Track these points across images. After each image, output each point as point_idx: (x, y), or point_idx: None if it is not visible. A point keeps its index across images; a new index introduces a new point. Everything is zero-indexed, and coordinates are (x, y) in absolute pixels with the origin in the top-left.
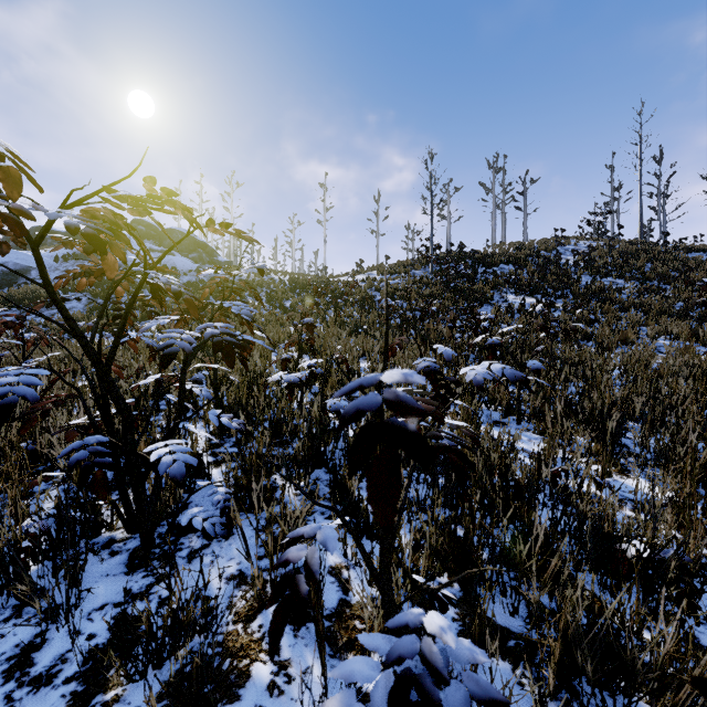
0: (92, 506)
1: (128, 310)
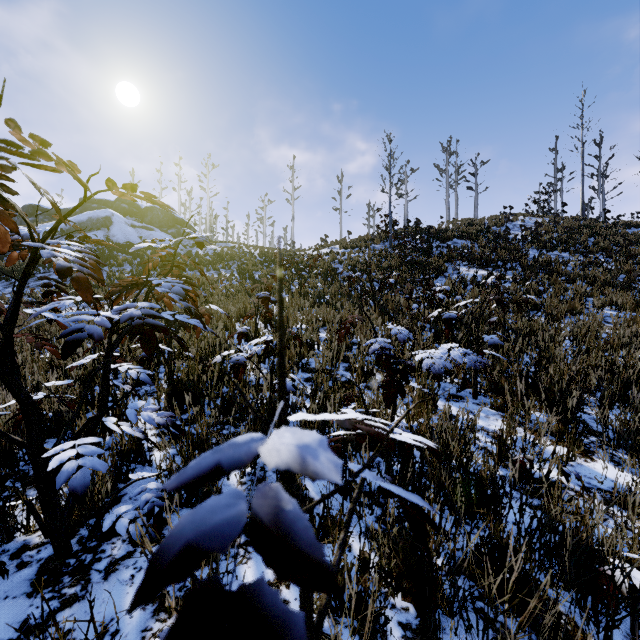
0: (1, 509)
1: (20, 290)
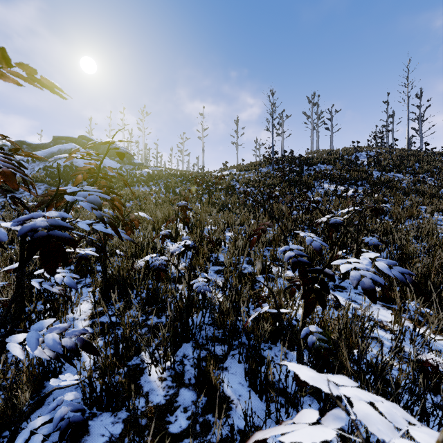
0: None
1: None
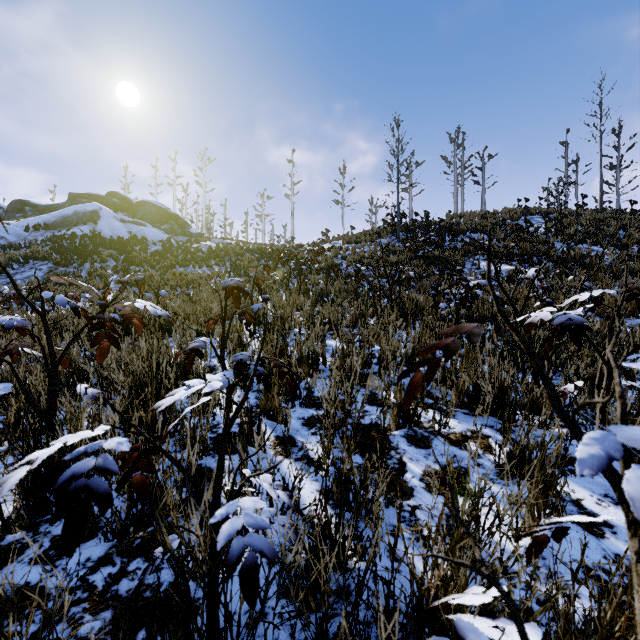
0: None
1: None
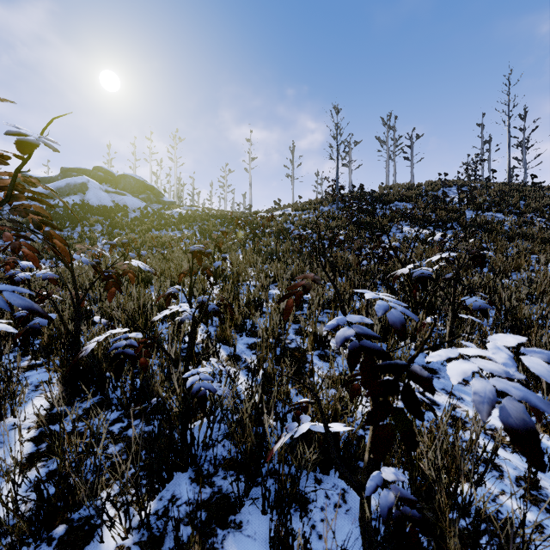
0: None
1: None
